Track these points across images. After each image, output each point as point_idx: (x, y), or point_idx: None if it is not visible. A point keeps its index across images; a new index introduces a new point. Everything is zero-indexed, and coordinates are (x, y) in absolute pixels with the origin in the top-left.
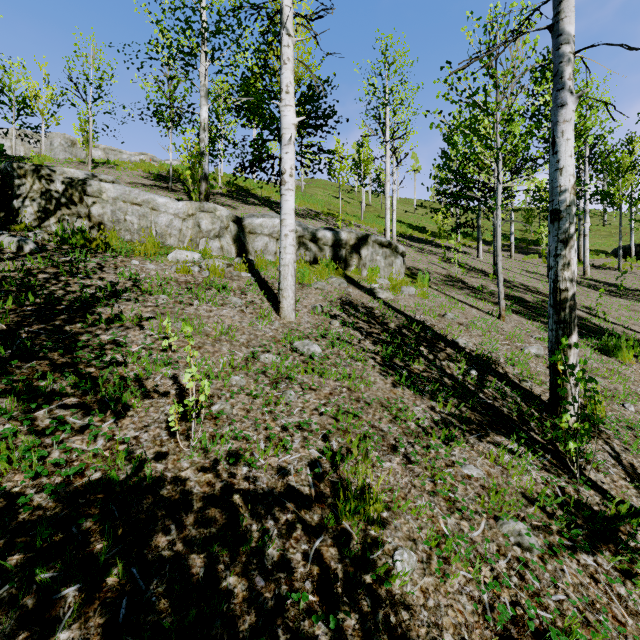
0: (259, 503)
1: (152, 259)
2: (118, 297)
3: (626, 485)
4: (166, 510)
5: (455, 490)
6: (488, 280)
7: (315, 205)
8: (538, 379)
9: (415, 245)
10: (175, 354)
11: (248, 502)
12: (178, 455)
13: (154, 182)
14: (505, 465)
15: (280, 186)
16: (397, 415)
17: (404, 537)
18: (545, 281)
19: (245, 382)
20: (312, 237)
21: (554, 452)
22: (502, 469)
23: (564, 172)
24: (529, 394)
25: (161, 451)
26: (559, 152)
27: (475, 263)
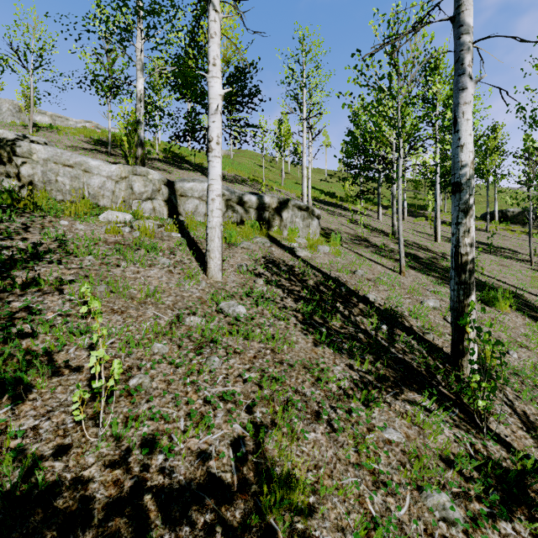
0: (174, 503)
1: (82, 219)
2: (40, 259)
3: (524, 435)
4: (58, 529)
5: (379, 462)
6: (388, 239)
7: (242, 172)
8: (438, 330)
9: (327, 208)
10: (95, 321)
11: (161, 503)
12: (83, 447)
13: (94, 146)
14: (421, 424)
15: (207, 153)
16: (319, 377)
17: (332, 527)
18: (432, 240)
19: (168, 349)
20: (239, 200)
21: (460, 405)
22: (418, 429)
23: (465, 149)
24: (432, 346)
25: (63, 444)
26: (460, 131)
27: (376, 224)
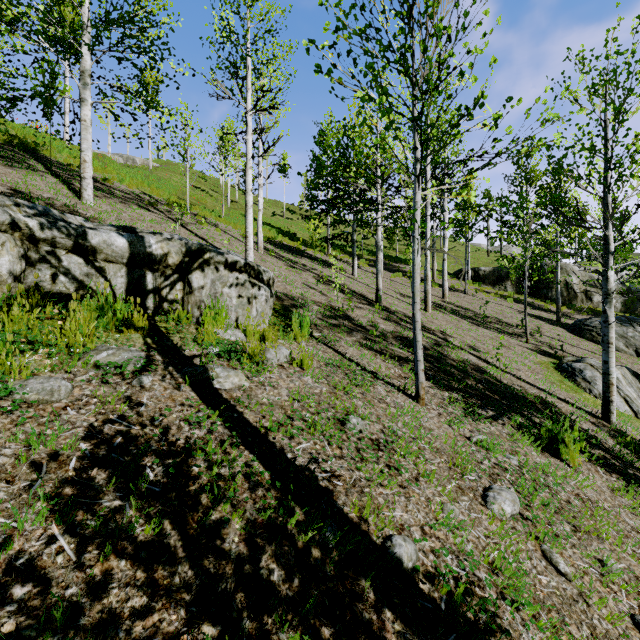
0: None
1: None
2: None
3: None
4: None
5: None
6: (374, 312)
7: (160, 190)
8: None
9: (286, 256)
10: None
11: None
12: None
13: None
14: None
15: None
16: None
17: None
18: (421, 308)
19: None
20: (73, 243)
21: None
22: None
23: None
24: None
25: None
26: None
27: (353, 284)
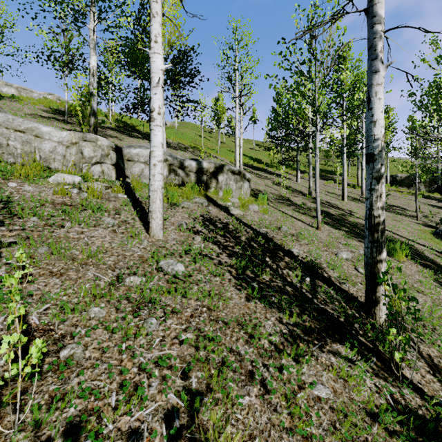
0: None
1: (31, 181)
2: None
3: (432, 379)
4: None
5: (312, 426)
6: (306, 199)
7: (185, 140)
8: (351, 280)
9: (255, 172)
10: (31, 285)
11: None
12: None
13: (52, 115)
14: (345, 376)
15: (149, 122)
16: (252, 333)
17: None
18: (340, 199)
19: (105, 312)
20: (180, 165)
21: (377, 353)
22: (344, 382)
23: (377, 124)
24: (348, 295)
25: None
26: (373, 108)
27: (296, 186)
